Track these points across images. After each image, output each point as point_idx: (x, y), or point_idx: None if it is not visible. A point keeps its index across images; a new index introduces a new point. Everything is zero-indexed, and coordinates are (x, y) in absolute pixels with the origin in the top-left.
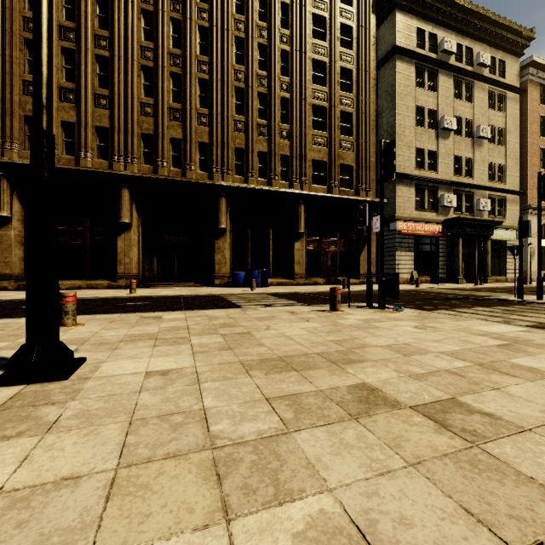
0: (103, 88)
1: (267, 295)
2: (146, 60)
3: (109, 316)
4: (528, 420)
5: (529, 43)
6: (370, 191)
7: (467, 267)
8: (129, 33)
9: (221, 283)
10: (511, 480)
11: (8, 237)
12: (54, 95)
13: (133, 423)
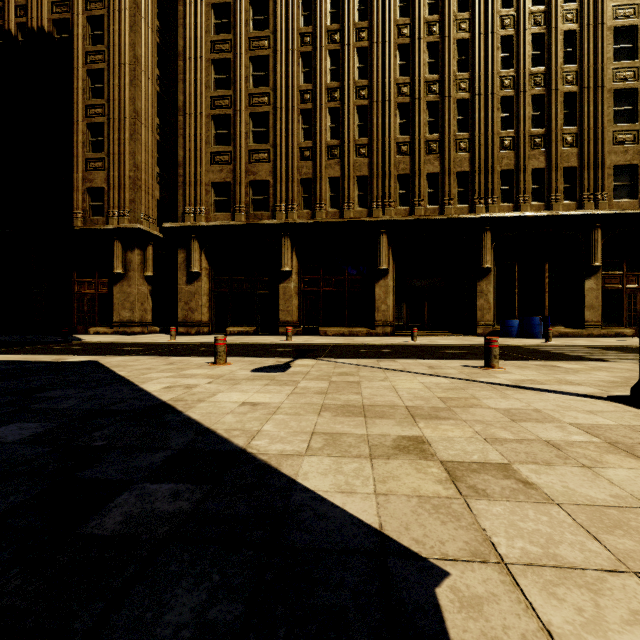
0: (361, 137)
1: (586, 347)
2: (402, 98)
3: None
4: None
5: None
6: None
7: None
8: (387, 75)
9: (484, 332)
10: None
11: (290, 288)
12: (323, 155)
13: None
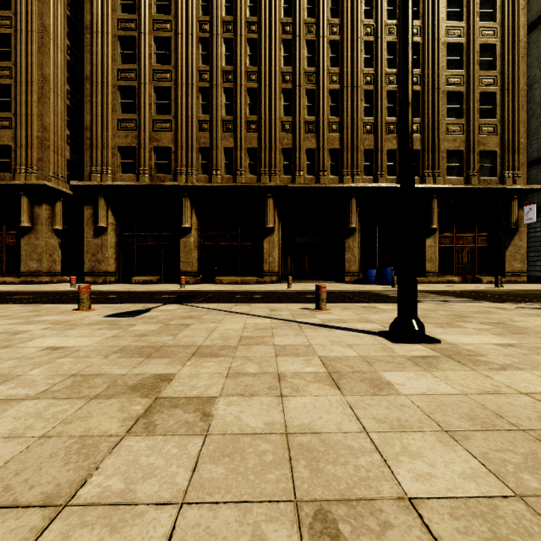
0: (252, 115)
1: (418, 292)
2: (285, 84)
3: (329, 304)
4: None
5: None
6: (520, 177)
7: None
8: (273, 63)
9: (351, 280)
10: None
11: (189, 243)
12: (219, 128)
13: None
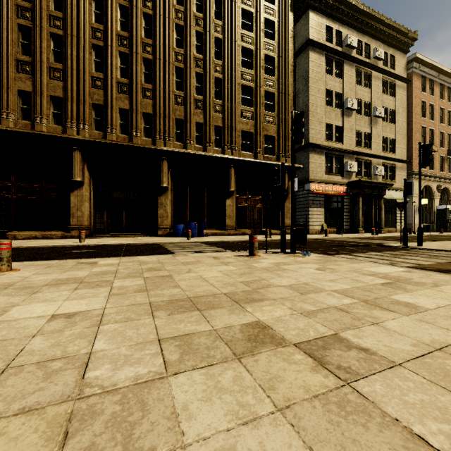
0: (57, 62)
1: (201, 243)
2: (96, 40)
3: (48, 262)
4: (399, 354)
5: (413, 42)
6: (289, 157)
7: (365, 221)
8: (81, 15)
9: (164, 233)
10: (376, 424)
11: None
12: (11, 67)
13: (5, 372)
